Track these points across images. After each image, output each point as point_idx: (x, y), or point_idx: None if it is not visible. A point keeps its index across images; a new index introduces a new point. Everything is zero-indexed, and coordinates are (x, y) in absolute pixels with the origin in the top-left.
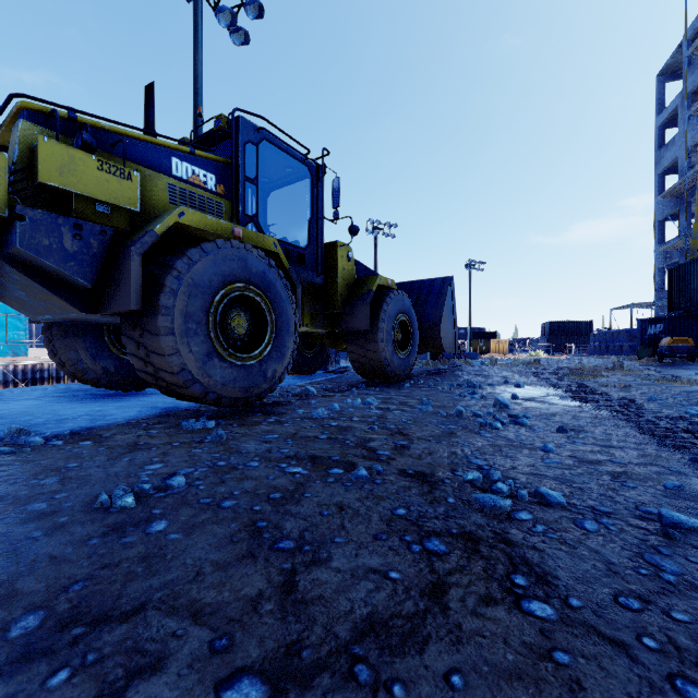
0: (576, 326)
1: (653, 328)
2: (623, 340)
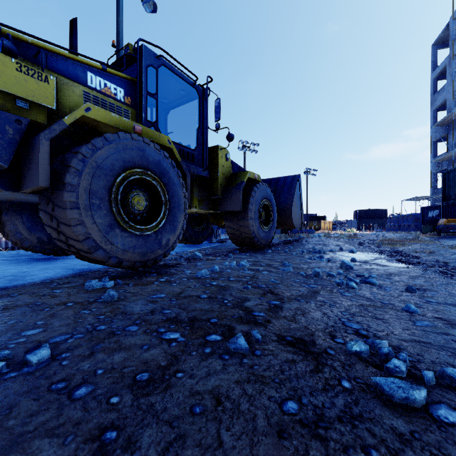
0: (376, 212)
1: (432, 213)
2: (410, 221)
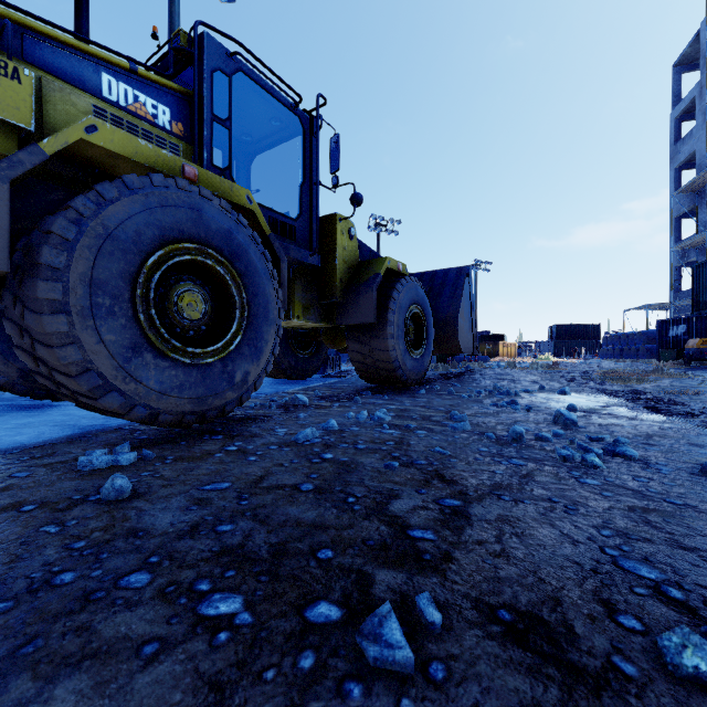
0: (584, 329)
1: (675, 330)
2: (639, 343)
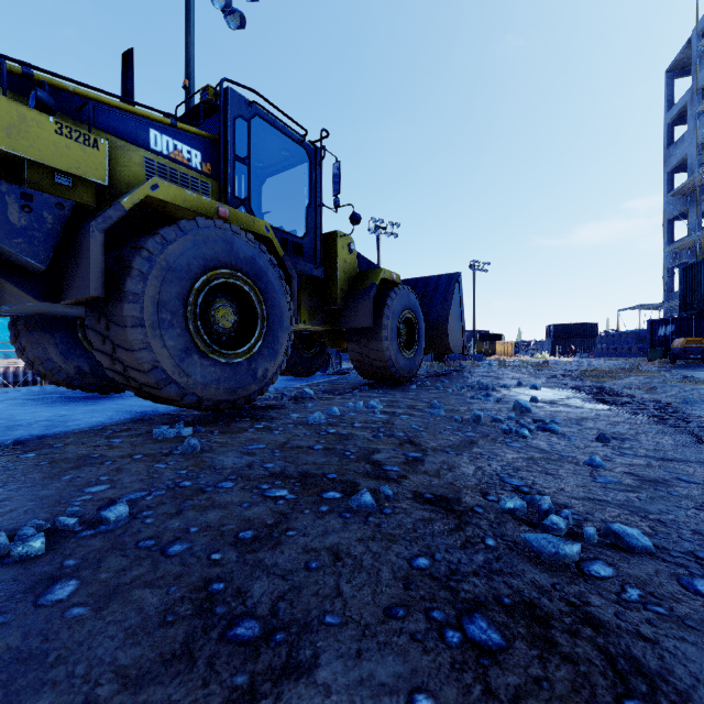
0: (581, 328)
1: (664, 329)
2: (631, 342)
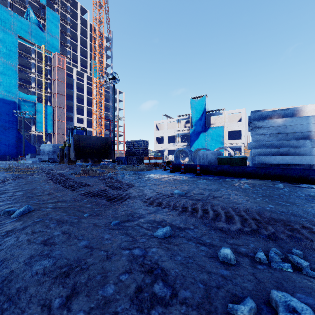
0: None
1: None
2: None
